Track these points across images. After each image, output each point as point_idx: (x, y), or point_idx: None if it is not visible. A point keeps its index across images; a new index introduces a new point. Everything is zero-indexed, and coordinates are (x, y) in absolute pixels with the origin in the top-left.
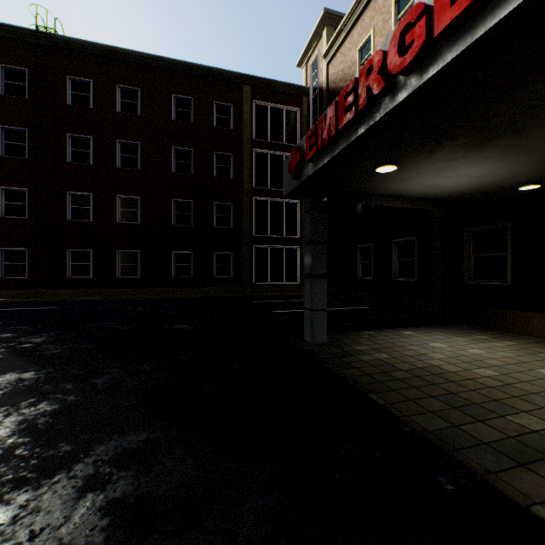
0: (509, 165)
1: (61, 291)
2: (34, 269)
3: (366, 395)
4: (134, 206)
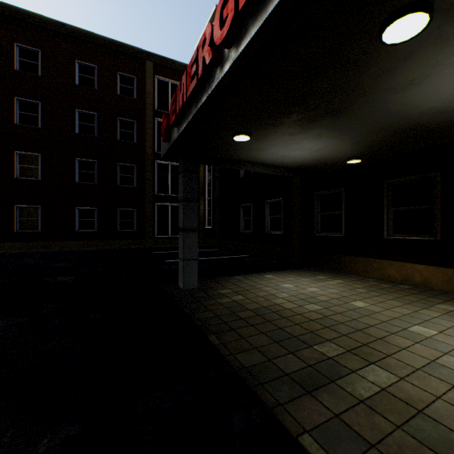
0: (336, 142)
1: None
2: None
3: (207, 337)
4: (34, 163)
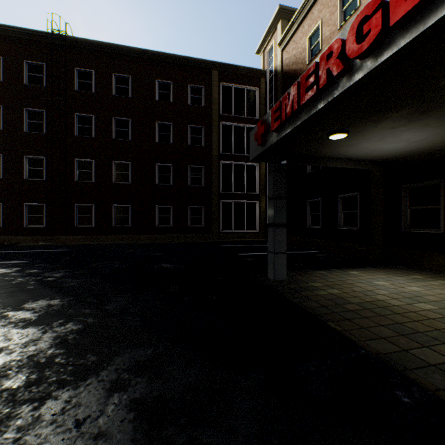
0: (444, 131)
1: (70, 237)
2: (50, 220)
3: (325, 323)
4: (126, 169)
